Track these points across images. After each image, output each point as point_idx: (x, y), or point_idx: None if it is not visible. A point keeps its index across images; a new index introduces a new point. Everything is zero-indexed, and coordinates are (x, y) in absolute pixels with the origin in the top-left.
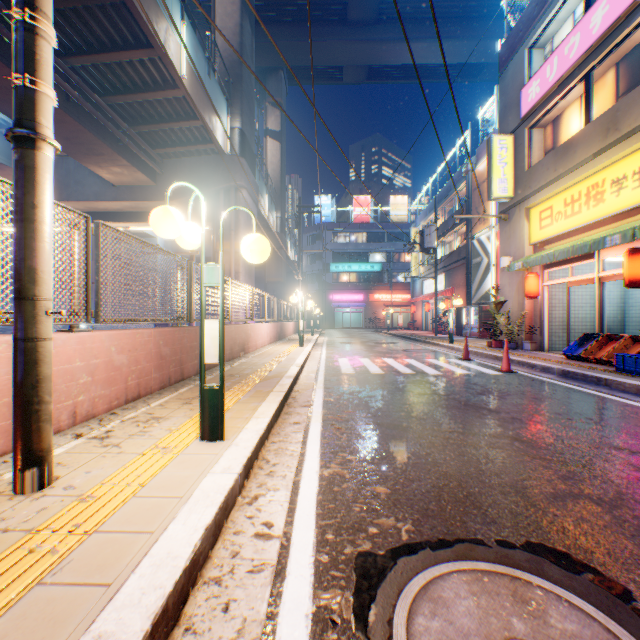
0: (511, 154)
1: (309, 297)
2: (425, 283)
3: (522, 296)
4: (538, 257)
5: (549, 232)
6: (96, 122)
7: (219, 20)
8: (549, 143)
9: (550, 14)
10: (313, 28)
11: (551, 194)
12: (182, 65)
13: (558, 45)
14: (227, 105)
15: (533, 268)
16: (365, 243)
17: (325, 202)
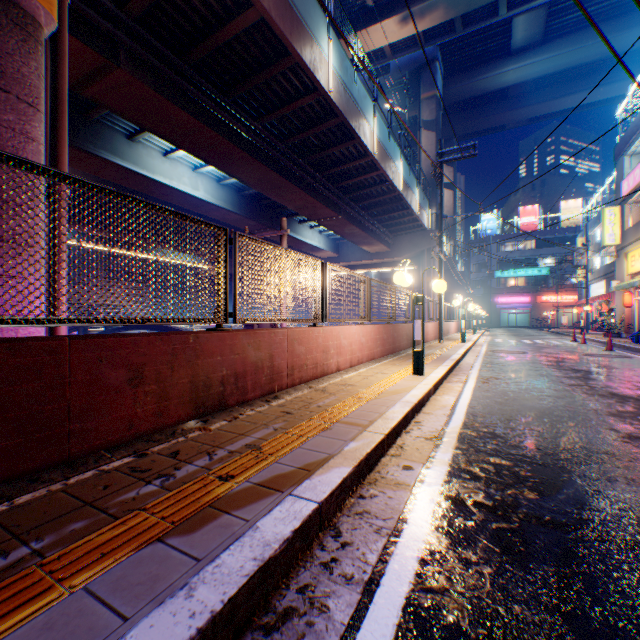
0: (617, 218)
1: (474, 300)
2: (590, 287)
3: (622, 306)
4: (618, 286)
5: (633, 270)
6: (376, 234)
7: (423, 156)
8: (639, 214)
9: (632, 147)
10: (479, 109)
11: (633, 248)
12: (417, 208)
13: (632, 169)
14: (428, 203)
15: (629, 289)
16: (531, 250)
17: (489, 217)
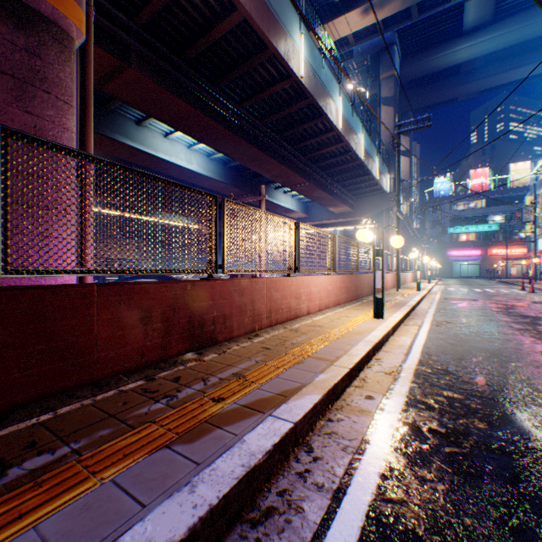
0: None
1: (428, 253)
2: (538, 241)
3: None
4: None
5: None
6: (340, 197)
7: (382, 128)
8: None
9: None
10: (433, 85)
11: None
12: (376, 173)
13: None
14: (387, 169)
15: None
16: (481, 208)
17: (443, 179)
